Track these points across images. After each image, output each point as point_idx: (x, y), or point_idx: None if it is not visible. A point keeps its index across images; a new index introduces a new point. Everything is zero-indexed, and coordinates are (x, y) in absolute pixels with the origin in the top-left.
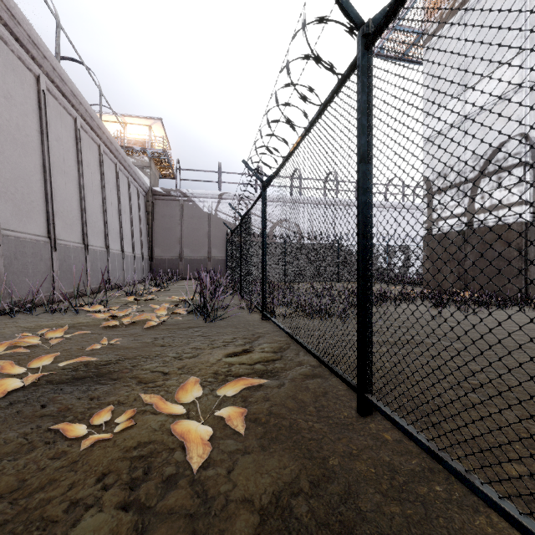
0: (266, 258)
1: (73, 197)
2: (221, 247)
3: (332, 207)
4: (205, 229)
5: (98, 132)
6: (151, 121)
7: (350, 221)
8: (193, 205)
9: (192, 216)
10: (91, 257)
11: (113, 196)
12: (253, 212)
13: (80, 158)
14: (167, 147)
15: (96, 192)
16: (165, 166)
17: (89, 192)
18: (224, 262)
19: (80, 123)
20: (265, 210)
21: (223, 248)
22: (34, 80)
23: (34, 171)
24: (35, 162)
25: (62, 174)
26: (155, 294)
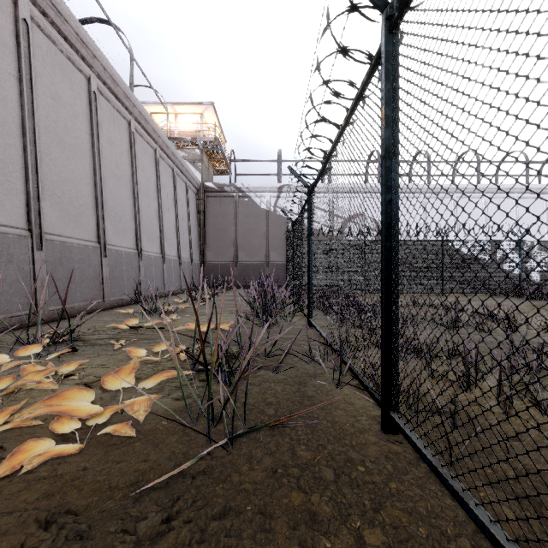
0: (397, 244)
1: (83, 180)
2: (280, 250)
3: (422, 196)
4: (262, 229)
5: (126, 103)
6: (202, 107)
7: (448, 213)
8: (249, 201)
9: (248, 214)
10: (111, 261)
11: (150, 187)
12: (319, 207)
13: (96, 130)
14: (220, 136)
15: (123, 179)
16: (218, 160)
17: (110, 177)
18: (284, 268)
19: (98, 86)
20: (394, 92)
21: (283, 251)
22: (9, 3)
23: (2, 131)
24: (5, 118)
25: (61, 145)
26: (185, 311)
